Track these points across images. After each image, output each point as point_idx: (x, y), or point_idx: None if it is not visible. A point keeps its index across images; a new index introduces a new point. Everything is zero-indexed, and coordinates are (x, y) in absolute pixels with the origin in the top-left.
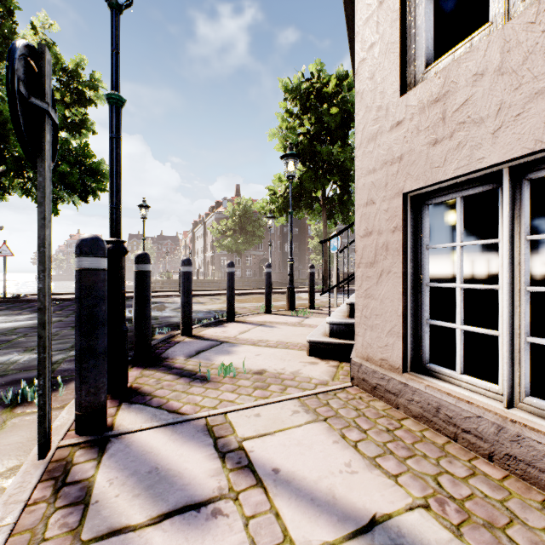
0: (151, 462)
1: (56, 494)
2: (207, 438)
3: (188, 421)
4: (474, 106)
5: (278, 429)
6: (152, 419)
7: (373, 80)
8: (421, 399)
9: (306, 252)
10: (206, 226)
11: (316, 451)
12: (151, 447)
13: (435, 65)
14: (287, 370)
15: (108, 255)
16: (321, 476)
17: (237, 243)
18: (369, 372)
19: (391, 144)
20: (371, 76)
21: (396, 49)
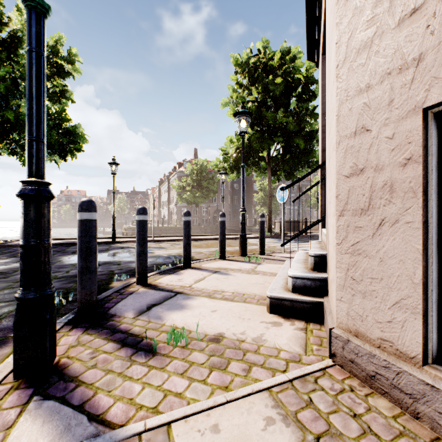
0: None
1: None
2: None
3: None
4: None
5: None
6: (60, 437)
7: None
8: None
9: (252, 204)
10: (170, 182)
11: None
12: None
13: None
14: (248, 334)
15: (24, 200)
16: None
17: (195, 196)
18: (361, 353)
19: (399, 44)
20: None
21: None
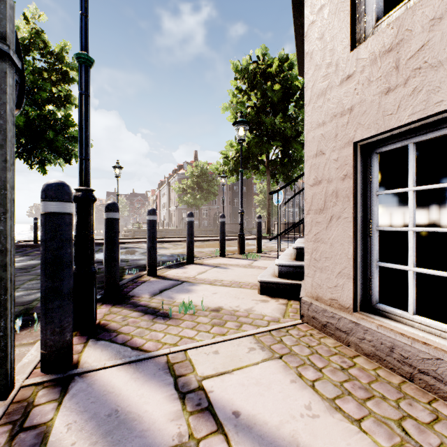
0: (111, 404)
1: (11, 441)
2: (167, 377)
3: (150, 358)
4: (432, 50)
5: (236, 367)
6: (115, 356)
7: (322, 39)
8: (373, 338)
9: (253, 206)
10: (170, 185)
11: (275, 392)
12: (112, 386)
13: (386, 18)
14: (241, 307)
15: (77, 203)
16: (282, 420)
17: (195, 198)
18: (319, 311)
19: (341, 97)
20: (321, 36)
21: (346, 7)
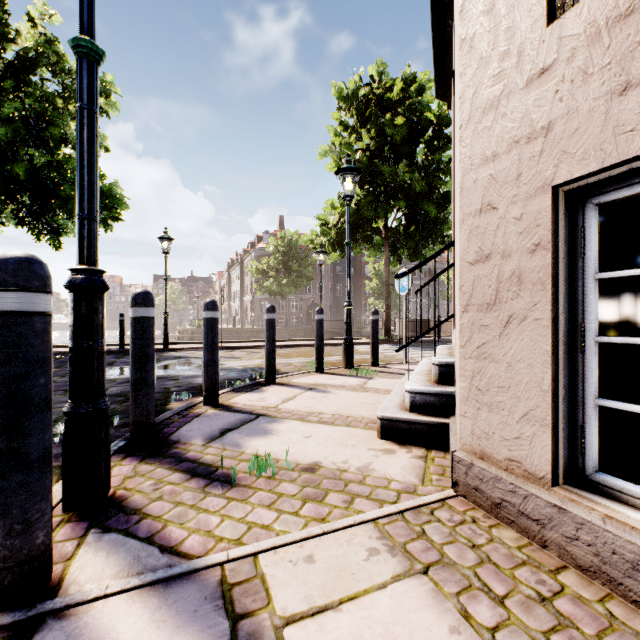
0: None
1: None
2: (219, 619)
3: (191, 572)
4: None
5: (345, 595)
6: (130, 567)
7: (492, 12)
8: (595, 541)
9: (363, 296)
10: (244, 265)
11: None
12: None
13: None
14: (351, 463)
15: (74, 292)
16: None
17: (280, 284)
18: (486, 478)
19: (528, 108)
20: (489, 7)
21: None
